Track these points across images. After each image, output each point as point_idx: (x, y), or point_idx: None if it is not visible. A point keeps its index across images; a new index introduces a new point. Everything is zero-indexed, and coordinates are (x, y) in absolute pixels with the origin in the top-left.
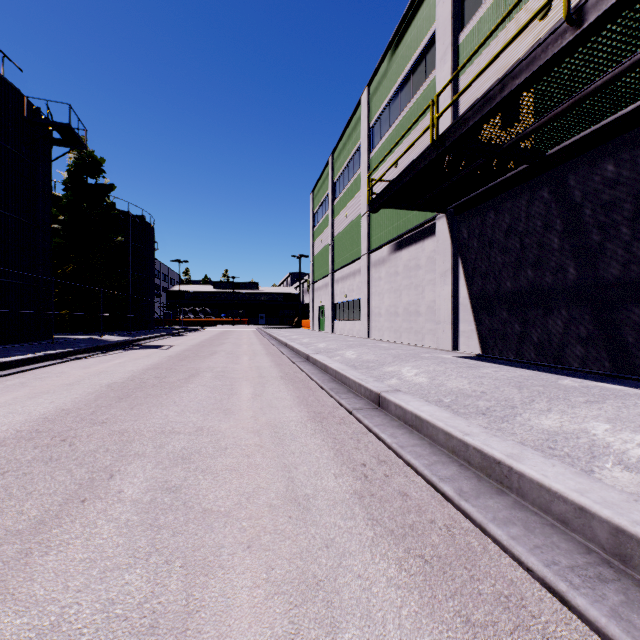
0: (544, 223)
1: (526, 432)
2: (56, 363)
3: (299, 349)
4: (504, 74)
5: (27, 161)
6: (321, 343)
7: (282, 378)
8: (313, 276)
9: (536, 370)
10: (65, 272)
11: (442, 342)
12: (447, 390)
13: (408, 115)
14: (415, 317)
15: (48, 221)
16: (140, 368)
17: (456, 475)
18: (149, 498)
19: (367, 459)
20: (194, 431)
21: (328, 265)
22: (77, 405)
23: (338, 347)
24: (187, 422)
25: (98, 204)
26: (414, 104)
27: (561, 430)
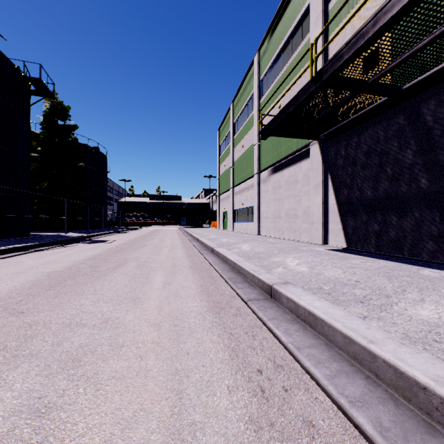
0: (400, 144)
1: (406, 322)
2: (19, 254)
3: (206, 243)
4: (377, 10)
5: (9, 105)
6: (224, 238)
7: (190, 267)
8: (219, 190)
9: (395, 261)
10: (42, 187)
11: (315, 238)
12: (325, 278)
13: (288, 69)
14: (294, 219)
15: (26, 150)
16: (82, 258)
17: (367, 395)
18: (6, 428)
19: (263, 363)
20: (99, 323)
21: (229, 182)
22: (10, 293)
23: (236, 241)
24: (97, 312)
25: (65, 139)
26: (293, 60)
27: (441, 321)
